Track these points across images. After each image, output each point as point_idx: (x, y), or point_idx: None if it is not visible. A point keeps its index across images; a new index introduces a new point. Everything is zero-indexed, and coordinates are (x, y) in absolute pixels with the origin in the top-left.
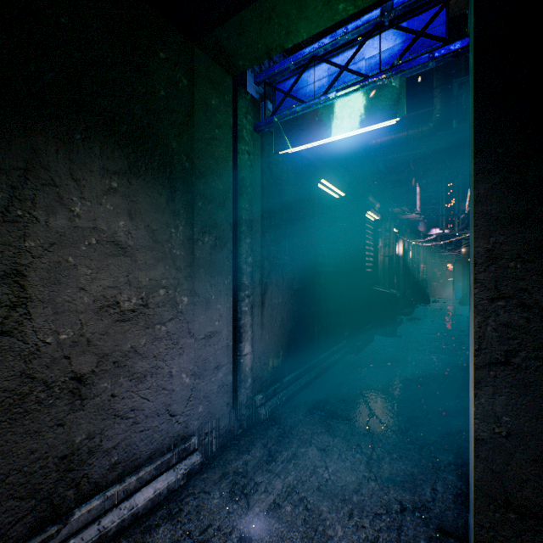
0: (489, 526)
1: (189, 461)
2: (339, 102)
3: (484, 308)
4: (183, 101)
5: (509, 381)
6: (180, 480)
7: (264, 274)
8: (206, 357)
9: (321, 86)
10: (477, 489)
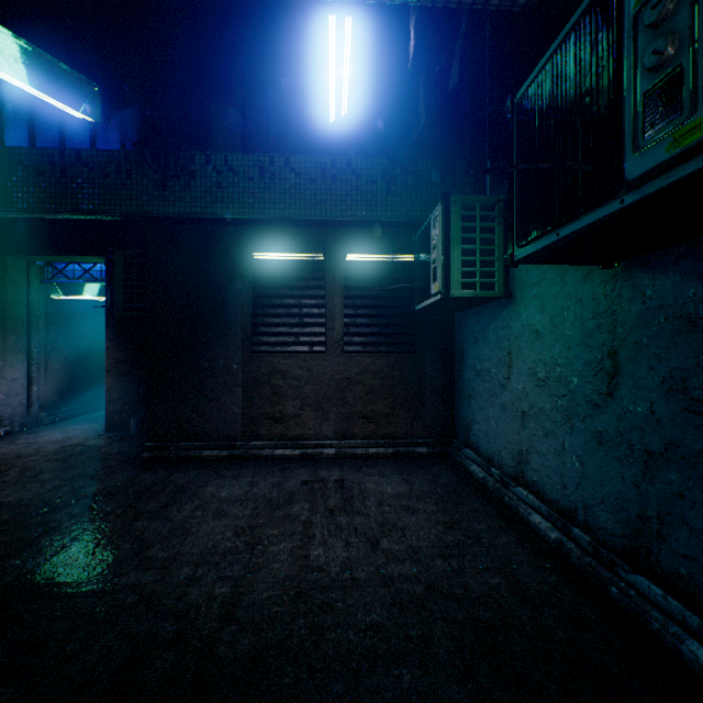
0: (108, 407)
1: (5, 429)
2: (86, 284)
3: (107, 360)
4: (1, 281)
5: (112, 375)
6: (2, 433)
7: (48, 353)
8: (13, 389)
9: (78, 274)
10: (106, 400)
